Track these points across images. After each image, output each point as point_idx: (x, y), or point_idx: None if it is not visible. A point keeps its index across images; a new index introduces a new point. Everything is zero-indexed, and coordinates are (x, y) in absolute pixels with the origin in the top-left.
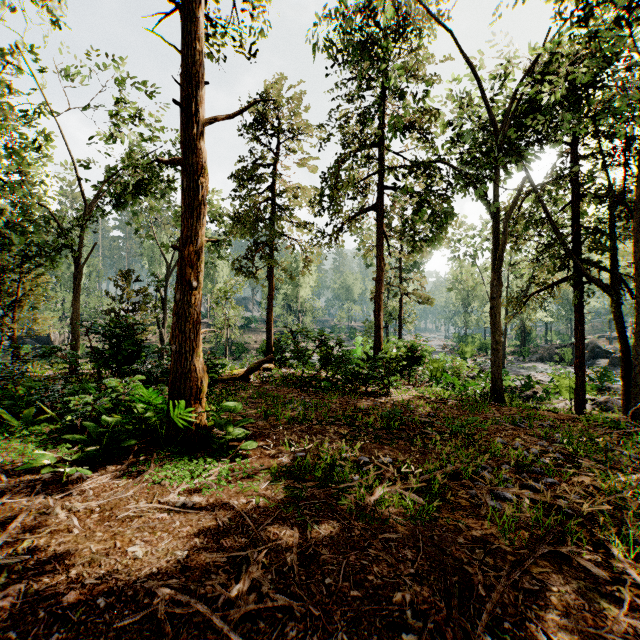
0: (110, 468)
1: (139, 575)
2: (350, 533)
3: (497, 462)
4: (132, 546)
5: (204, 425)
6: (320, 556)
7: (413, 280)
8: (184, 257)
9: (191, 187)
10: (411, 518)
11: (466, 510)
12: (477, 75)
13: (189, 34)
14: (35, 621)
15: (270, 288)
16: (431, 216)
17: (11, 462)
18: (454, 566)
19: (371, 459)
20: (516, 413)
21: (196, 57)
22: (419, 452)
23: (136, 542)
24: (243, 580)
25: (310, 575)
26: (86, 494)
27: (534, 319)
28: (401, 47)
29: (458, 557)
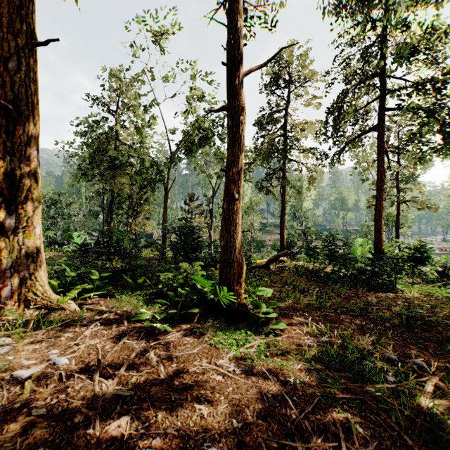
0: (183, 327)
1: (205, 437)
2: None
3: None
4: (198, 402)
5: (243, 303)
6: None
7: (411, 189)
8: (229, 177)
9: (234, 124)
10: None
11: None
12: None
13: (232, 11)
14: None
15: (283, 201)
16: (442, 125)
17: (130, 312)
18: None
19: (398, 357)
20: None
21: (237, 26)
22: None
23: (201, 399)
24: None
25: None
26: (168, 345)
27: None
28: None
29: None
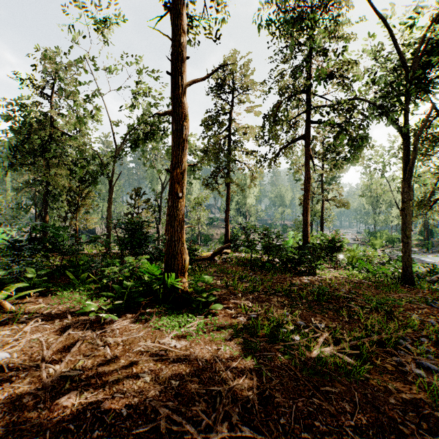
0: (129, 315)
1: (147, 395)
2: (296, 382)
3: (415, 335)
4: (143, 372)
5: (186, 290)
6: (274, 398)
7: (332, 190)
8: (173, 177)
9: (178, 129)
10: (345, 376)
11: (393, 374)
12: (389, 27)
13: (177, 26)
14: (84, 419)
15: (227, 197)
16: (349, 140)
17: (73, 307)
18: (389, 424)
19: (307, 324)
20: (428, 295)
21: (181, 41)
22: (345, 321)
23: (145, 370)
24: (218, 410)
25: (268, 413)
26: (115, 332)
27: (436, 218)
28: (324, 16)
29: (392, 416)
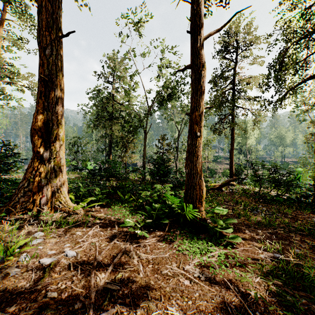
0: (157, 233)
1: None
2: None
3: None
4: (170, 304)
5: (204, 218)
6: None
7: None
8: (192, 119)
9: (196, 78)
10: None
11: None
12: None
13: None
14: None
15: (232, 139)
16: None
17: (120, 219)
18: None
19: None
20: None
21: (199, 1)
22: None
23: (172, 301)
24: None
25: None
26: (146, 248)
27: None
28: None
29: None
